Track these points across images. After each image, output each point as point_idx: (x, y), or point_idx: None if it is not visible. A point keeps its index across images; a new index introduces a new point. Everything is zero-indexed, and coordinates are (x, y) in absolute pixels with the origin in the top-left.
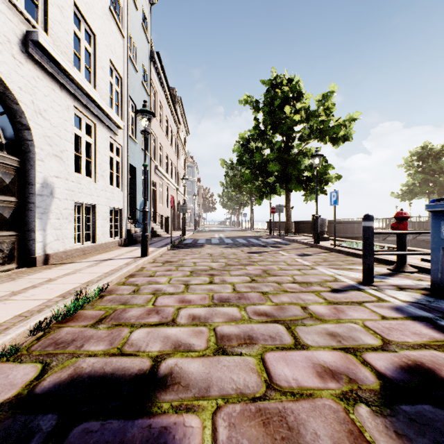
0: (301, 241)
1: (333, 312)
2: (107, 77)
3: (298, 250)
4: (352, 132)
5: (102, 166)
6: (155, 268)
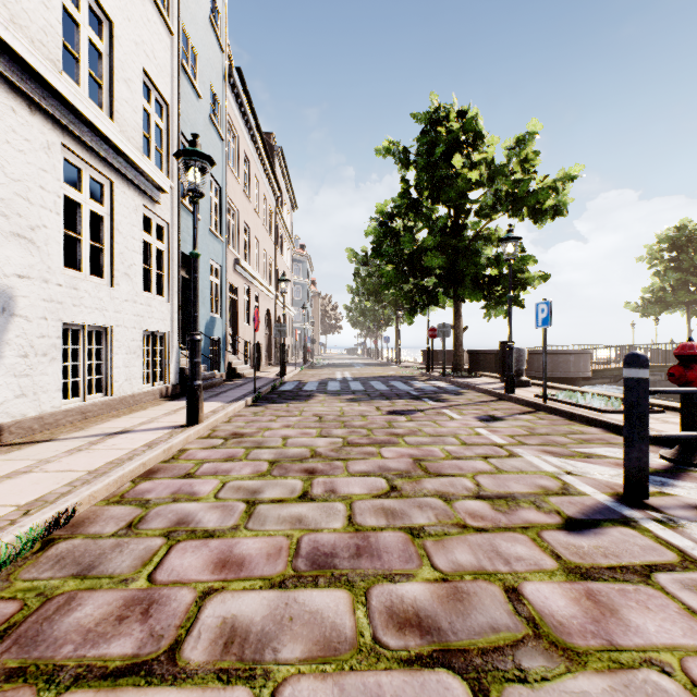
0: (482, 387)
1: (589, 613)
2: (136, 99)
3: (478, 406)
4: (568, 201)
5: (126, 257)
6: (205, 453)
